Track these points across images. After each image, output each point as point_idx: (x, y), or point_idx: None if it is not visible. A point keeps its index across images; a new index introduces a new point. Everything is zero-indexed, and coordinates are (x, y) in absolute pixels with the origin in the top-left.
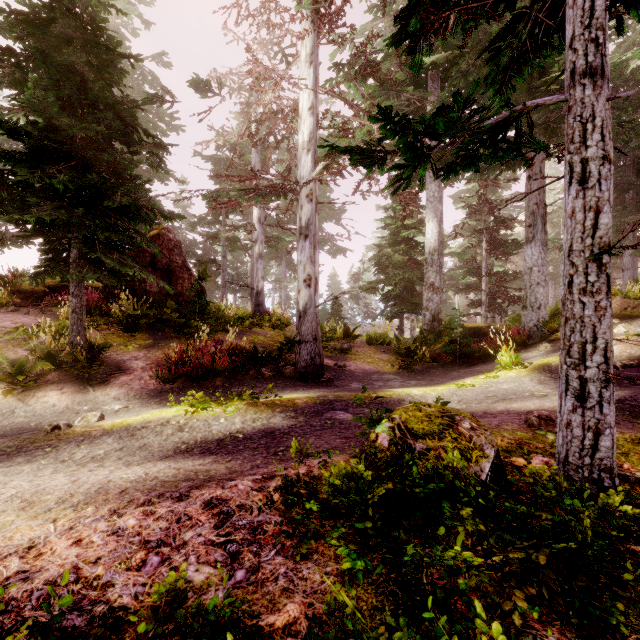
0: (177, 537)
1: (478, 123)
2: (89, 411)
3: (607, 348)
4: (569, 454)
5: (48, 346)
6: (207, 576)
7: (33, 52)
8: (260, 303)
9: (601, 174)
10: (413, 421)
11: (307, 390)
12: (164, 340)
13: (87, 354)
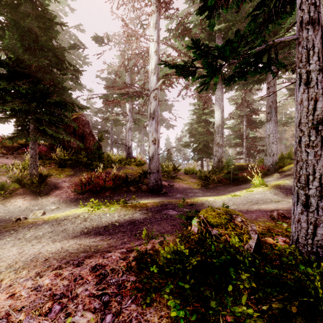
0: (73, 291)
1: (248, 50)
2: (38, 210)
3: (321, 178)
4: (299, 237)
5: (18, 175)
6: (88, 319)
7: (9, 21)
8: (130, 153)
9: (318, 79)
10: (211, 218)
11: (153, 198)
12: (79, 172)
13: (39, 179)
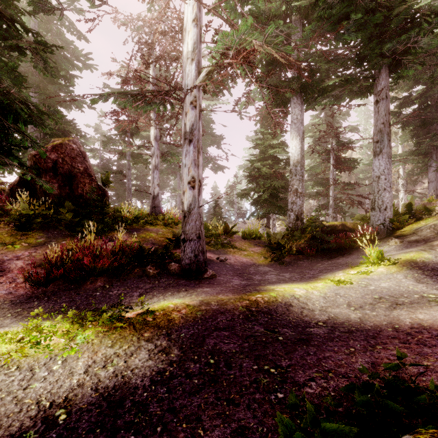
0: None
1: None
2: None
3: None
4: None
5: None
6: None
7: None
8: (156, 205)
9: None
10: None
11: (189, 291)
12: (57, 238)
13: None
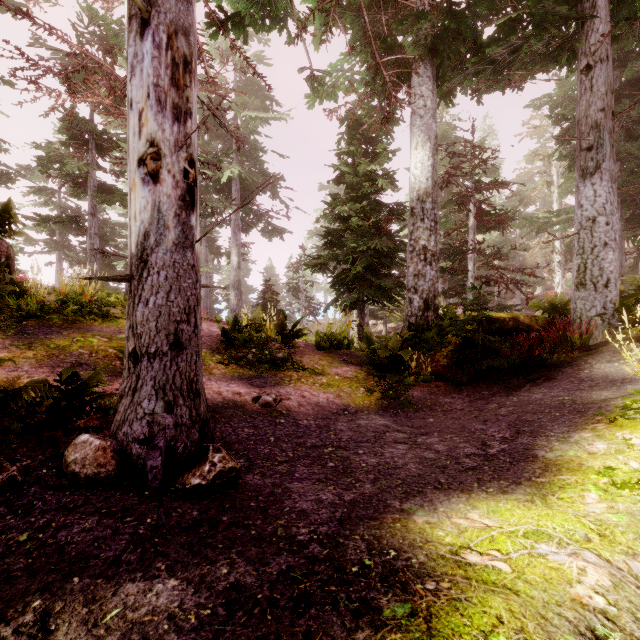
0: None
1: None
2: None
3: None
4: None
5: None
6: None
7: None
8: None
9: None
10: None
11: (60, 623)
12: None
13: None
